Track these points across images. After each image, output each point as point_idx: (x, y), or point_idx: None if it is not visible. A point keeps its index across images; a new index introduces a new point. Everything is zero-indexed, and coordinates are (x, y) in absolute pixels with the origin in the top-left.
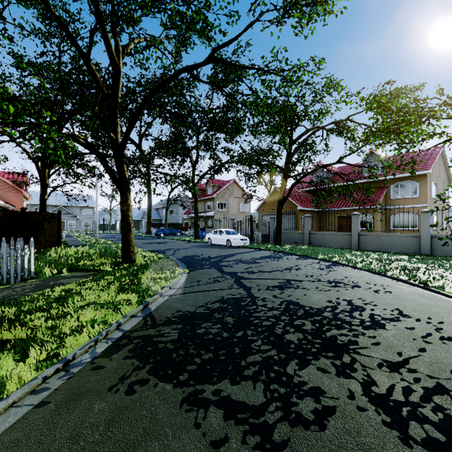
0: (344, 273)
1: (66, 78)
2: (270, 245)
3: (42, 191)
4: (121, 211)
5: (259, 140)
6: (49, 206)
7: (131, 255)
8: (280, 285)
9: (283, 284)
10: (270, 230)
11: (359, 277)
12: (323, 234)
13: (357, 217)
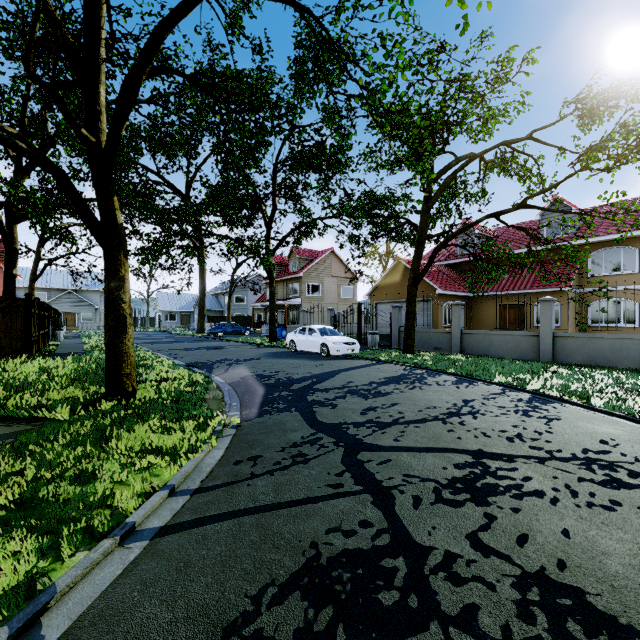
0: (586, 428)
1: (3, 28)
2: (394, 353)
3: (8, 261)
4: (106, 291)
5: (390, 144)
6: (52, 290)
7: (123, 381)
8: (467, 479)
9: (473, 476)
10: (393, 327)
11: (637, 444)
12: (485, 335)
13: (551, 306)
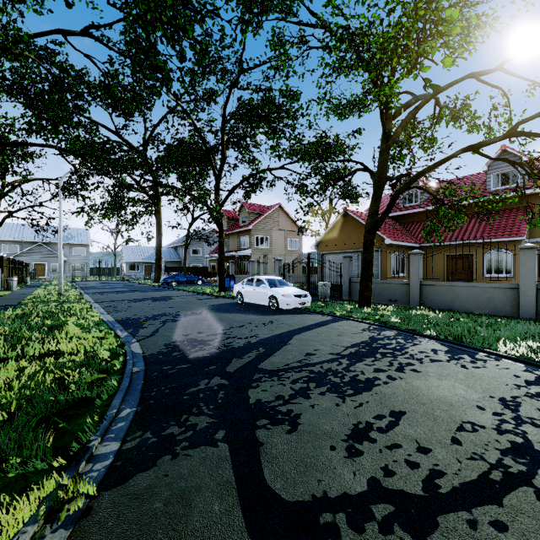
0: None
1: None
2: (348, 306)
3: None
4: None
5: None
6: (24, 243)
7: None
8: None
9: None
10: (344, 278)
11: None
12: (449, 287)
13: (535, 254)
